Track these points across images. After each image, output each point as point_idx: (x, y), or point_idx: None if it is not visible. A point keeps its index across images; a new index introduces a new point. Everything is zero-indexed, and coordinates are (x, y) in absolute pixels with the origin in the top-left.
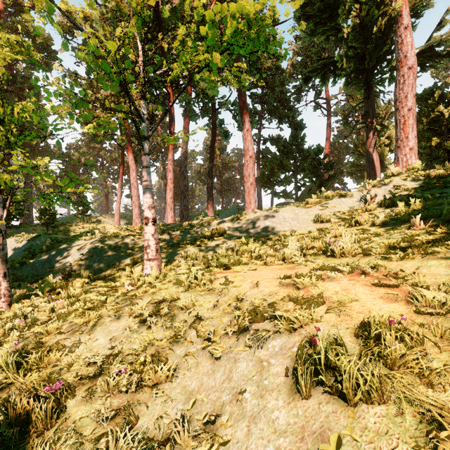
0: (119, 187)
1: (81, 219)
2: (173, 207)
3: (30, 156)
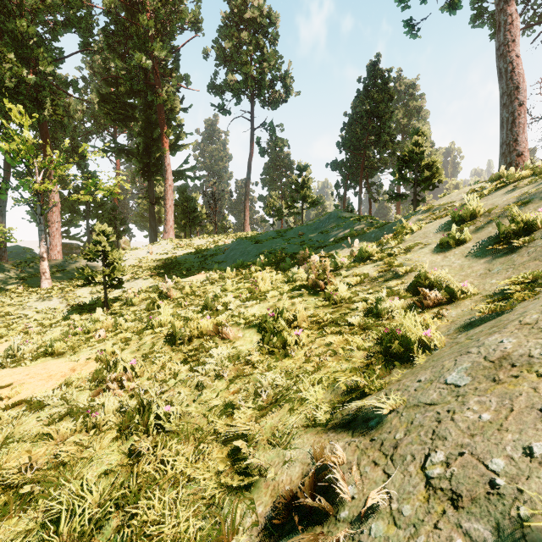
0: None
1: None
2: None
3: None
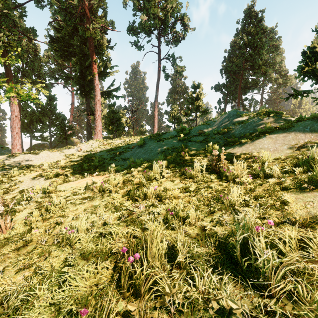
0: None
1: None
2: None
3: None
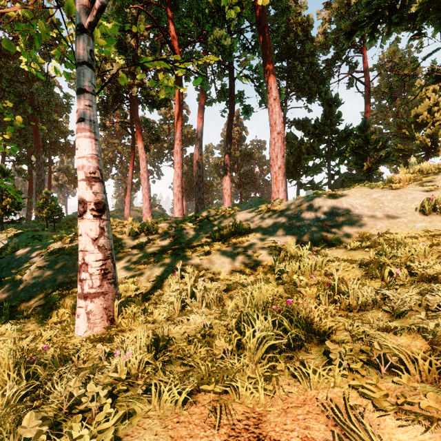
0: (129, 179)
1: None
2: (181, 197)
3: (49, 152)
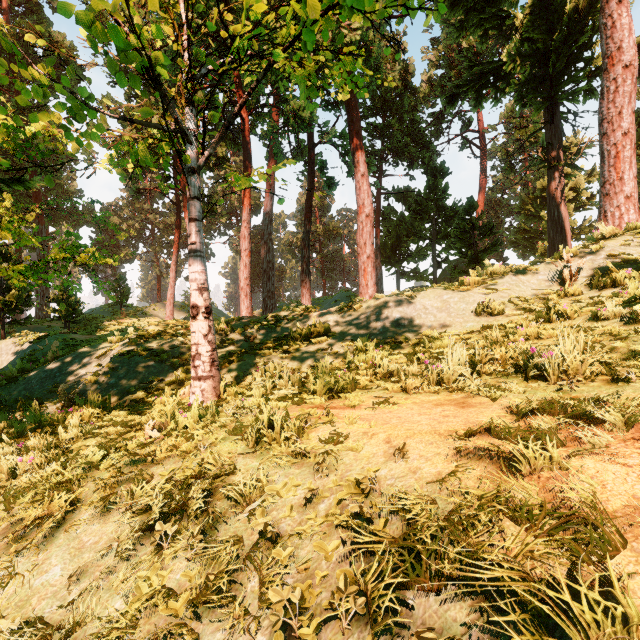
0: (172, 264)
1: (120, 312)
2: (249, 292)
3: (49, 221)
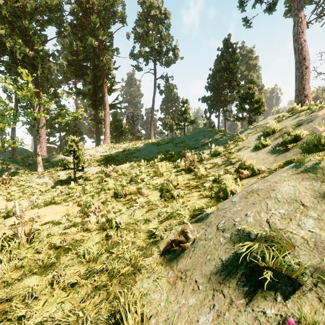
0: None
1: None
2: None
3: None
